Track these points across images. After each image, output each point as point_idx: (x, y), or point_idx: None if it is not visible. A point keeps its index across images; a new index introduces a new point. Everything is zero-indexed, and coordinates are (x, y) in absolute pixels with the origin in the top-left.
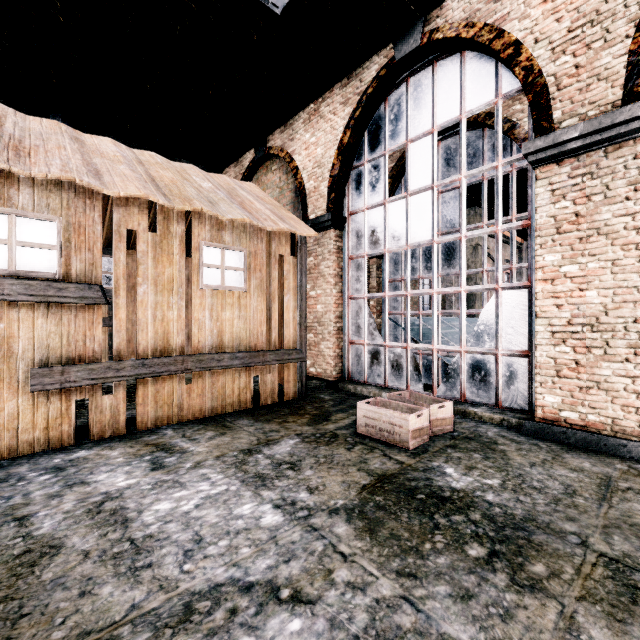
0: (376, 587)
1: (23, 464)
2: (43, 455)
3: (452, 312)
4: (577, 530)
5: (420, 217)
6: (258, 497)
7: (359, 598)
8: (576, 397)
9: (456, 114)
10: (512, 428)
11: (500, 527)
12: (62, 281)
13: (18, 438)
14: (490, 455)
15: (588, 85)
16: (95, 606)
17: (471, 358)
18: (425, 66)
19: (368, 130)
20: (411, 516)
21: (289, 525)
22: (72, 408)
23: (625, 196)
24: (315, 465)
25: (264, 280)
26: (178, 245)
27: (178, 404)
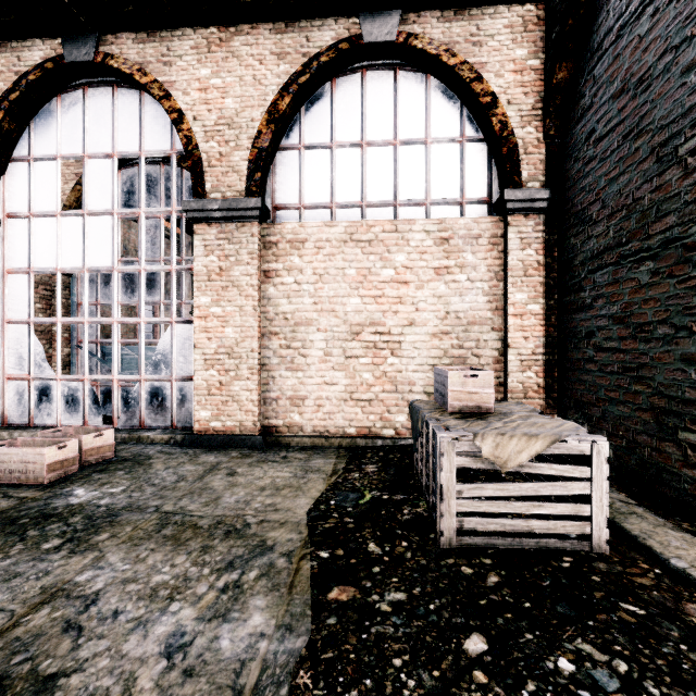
0: None
1: None
2: None
3: (153, 341)
4: (160, 503)
5: (100, 241)
6: None
7: None
8: (220, 409)
9: (137, 149)
10: (177, 444)
11: (93, 520)
12: None
13: None
14: (135, 469)
15: (227, 172)
16: None
17: (150, 386)
18: (105, 84)
19: (35, 121)
20: None
21: None
22: None
23: (247, 261)
24: None
25: None
26: None
27: None
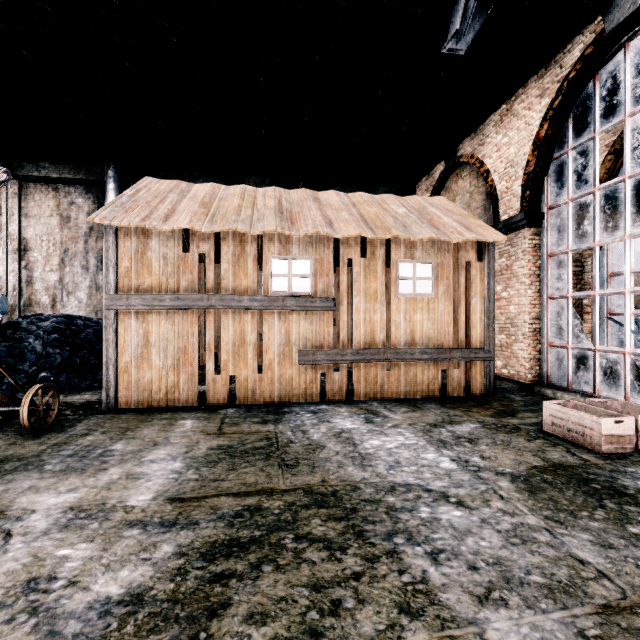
0: (523, 517)
1: (296, 407)
2: (304, 404)
3: None
4: None
5: None
6: (439, 452)
7: (507, 518)
8: None
9: None
10: None
11: None
12: (313, 297)
13: (292, 392)
14: None
15: None
16: (346, 473)
17: None
18: None
19: (572, 115)
20: (576, 494)
21: (461, 471)
22: (318, 378)
23: None
24: (491, 444)
25: (450, 286)
26: (380, 265)
27: (380, 385)
